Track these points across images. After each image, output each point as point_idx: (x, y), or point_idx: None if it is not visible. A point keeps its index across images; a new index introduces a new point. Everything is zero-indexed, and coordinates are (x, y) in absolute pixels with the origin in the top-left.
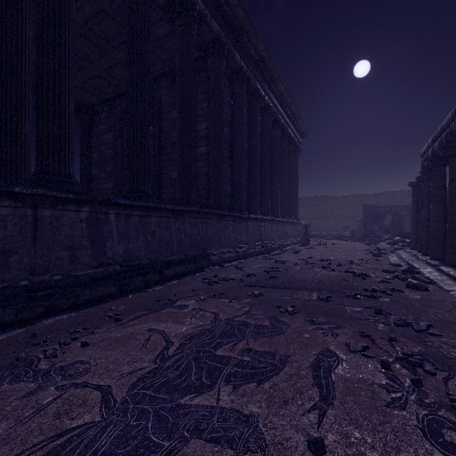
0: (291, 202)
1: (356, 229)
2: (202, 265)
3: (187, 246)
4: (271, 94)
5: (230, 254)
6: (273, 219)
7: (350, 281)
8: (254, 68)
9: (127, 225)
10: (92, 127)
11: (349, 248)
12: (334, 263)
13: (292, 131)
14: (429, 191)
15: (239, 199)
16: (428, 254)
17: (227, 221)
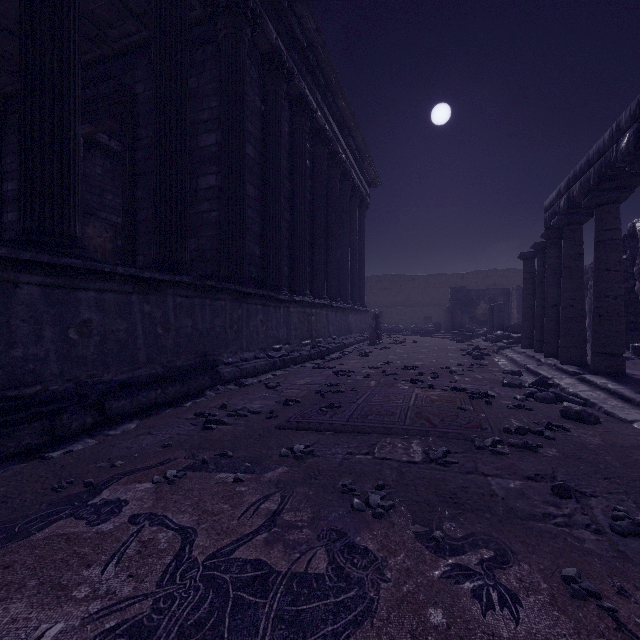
0: (355, 281)
1: (440, 321)
2: (201, 384)
3: (169, 349)
4: (327, 111)
5: (258, 361)
6: (330, 305)
7: (471, 409)
8: (299, 59)
9: (7, 305)
10: (8, 135)
11: (437, 347)
12: (426, 373)
13: (357, 175)
14: (554, 263)
15: (274, 269)
16: (553, 356)
17: (253, 306)
